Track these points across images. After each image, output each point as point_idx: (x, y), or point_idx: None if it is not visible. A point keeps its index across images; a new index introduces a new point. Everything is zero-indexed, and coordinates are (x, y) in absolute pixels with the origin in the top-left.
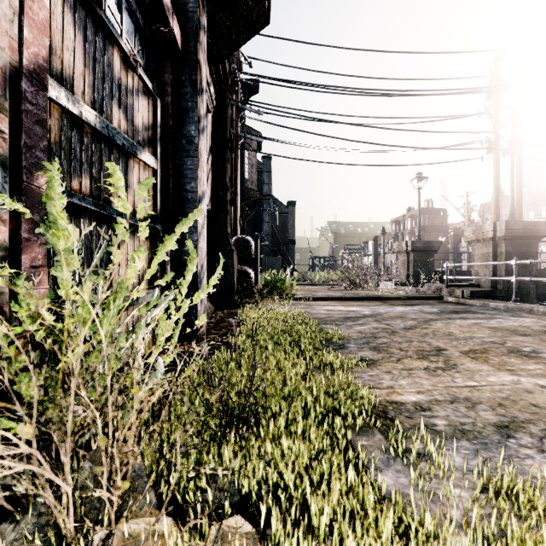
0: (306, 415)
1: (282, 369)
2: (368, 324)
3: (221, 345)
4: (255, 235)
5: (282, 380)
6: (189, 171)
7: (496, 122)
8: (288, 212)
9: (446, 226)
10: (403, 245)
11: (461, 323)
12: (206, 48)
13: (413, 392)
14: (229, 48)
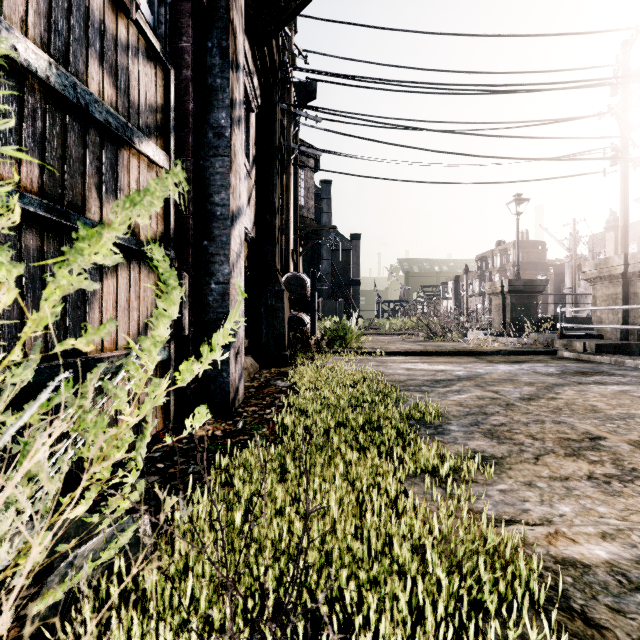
0: (409, 599)
1: (355, 481)
2: (469, 391)
3: (261, 424)
4: (312, 272)
5: (358, 511)
6: (218, 175)
7: (623, 124)
8: (352, 248)
9: (545, 263)
10: (497, 285)
11: (600, 391)
12: (247, 21)
13: (594, 536)
14: (276, 21)
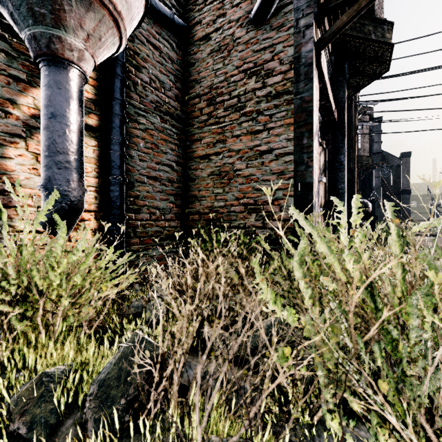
0: None
1: None
2: None
3: None
4: (372, 199)
5: None
6: (340, 178)
7: None
8: (401, 164)
9: None
10: None
11: None
12: None
13: None
14: (356, 90)
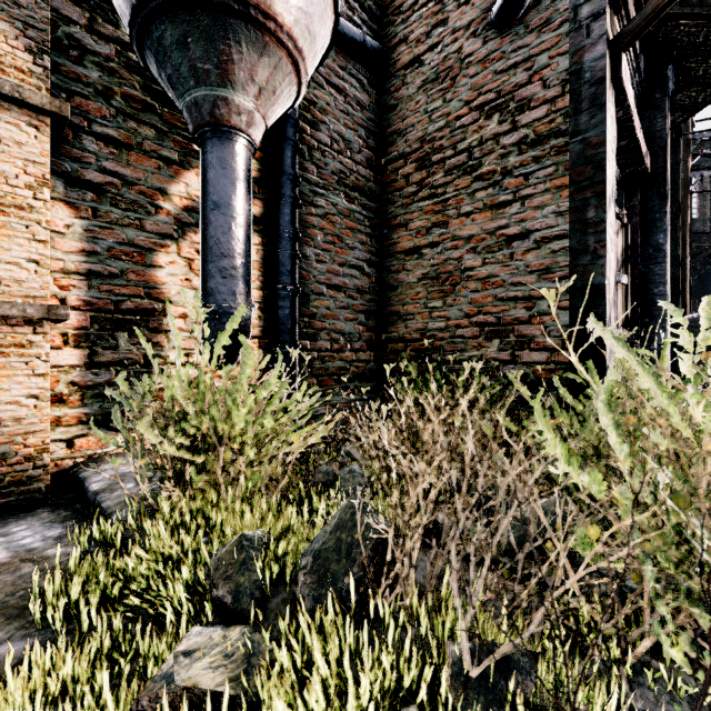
0: None
1: None
2: None
3: None
4: None
5: None
6: (656, 276)
7: None
8: None
9: None
10: None
11: None
12: None
13: None
14: (690, 112)
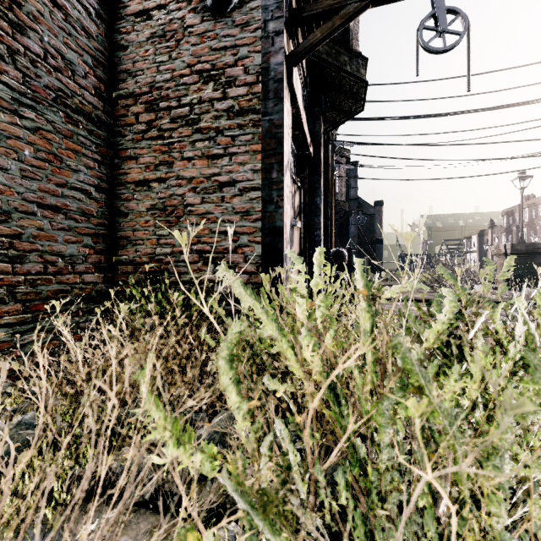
0: None
1: None
2: None
3: None
4: (348, 248)
5: None
6: (316, 224)
7: None
8: (375, 212)
9: None
10: (500, 248)
11: None
12: None
13: None
14: (333, 126)
